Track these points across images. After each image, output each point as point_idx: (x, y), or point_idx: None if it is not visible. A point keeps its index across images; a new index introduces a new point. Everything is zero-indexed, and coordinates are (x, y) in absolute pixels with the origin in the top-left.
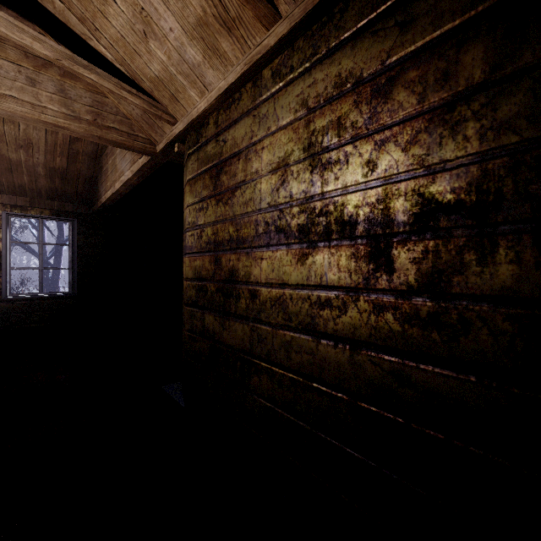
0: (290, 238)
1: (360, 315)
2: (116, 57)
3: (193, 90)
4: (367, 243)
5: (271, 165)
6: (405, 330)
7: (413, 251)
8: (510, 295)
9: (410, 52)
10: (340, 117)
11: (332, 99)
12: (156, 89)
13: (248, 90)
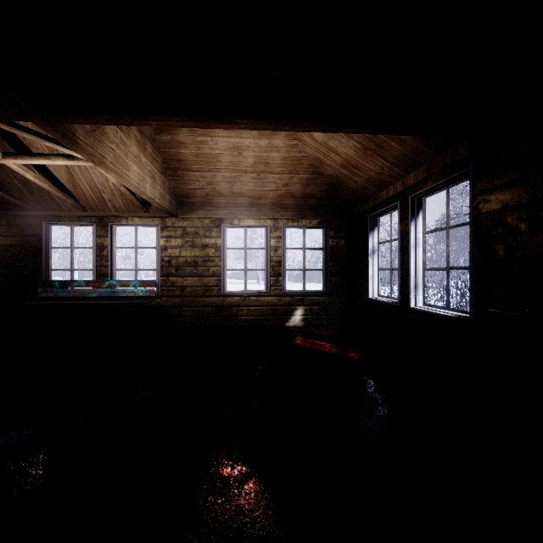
0: None
1: None
2: None
3: None
4: None
5: None
6: None
7: None
8: None
9: None
10: None
11: None
12: None
13: None
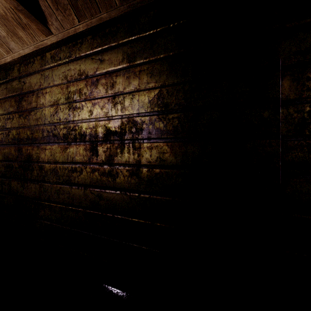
0: (59, 140)
1: (87, 174)
2: None
3: (1, 48)
4: (90, 144)
5: (50, 102)
6: (101, 178)
7: (104, 148)
8: (127, 163)
9: (103, 72)
10: (80, 89)
11: (77, 80)
12: None
13: (38, 60)
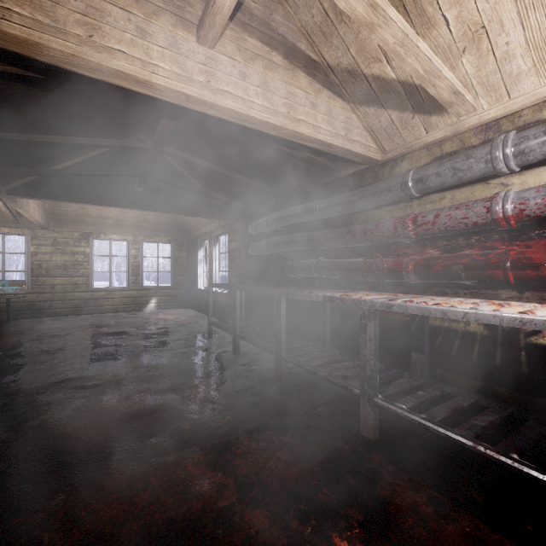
0: None
1: None
2: None
3: None
4: None
5: None
6: None
7: None
8: None
9: None
10: None
11: None
12: None
13: None
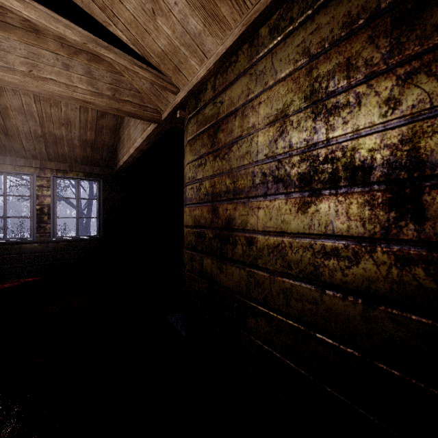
0: (289, 187)
1: (377, 268)
2: (130, 39)
3: (194, 59)
4: (386, 189)
5: (269, 118)
6: None
7: None
8: None
9: None
10: (349, 58)
11: (340, 40)
12: (162, 62)
13: (245, 51)
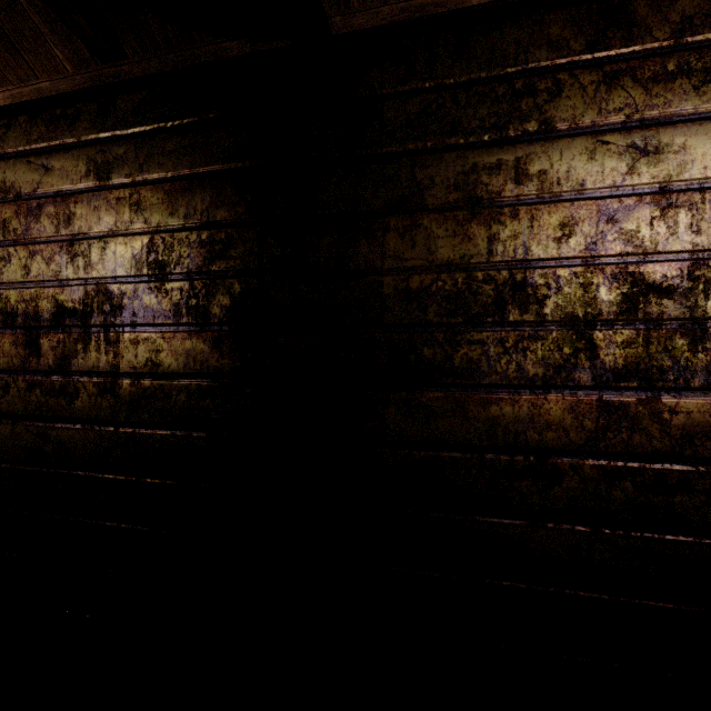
0: None
1: (19, 393)
2: None
3: None
4: (24, 333)
5: None
6: (48, 400)
7: (53, 341)
8: (96, 371)
9: (51, 192)
10: (5, 220)
11: None
12: None
13: None
